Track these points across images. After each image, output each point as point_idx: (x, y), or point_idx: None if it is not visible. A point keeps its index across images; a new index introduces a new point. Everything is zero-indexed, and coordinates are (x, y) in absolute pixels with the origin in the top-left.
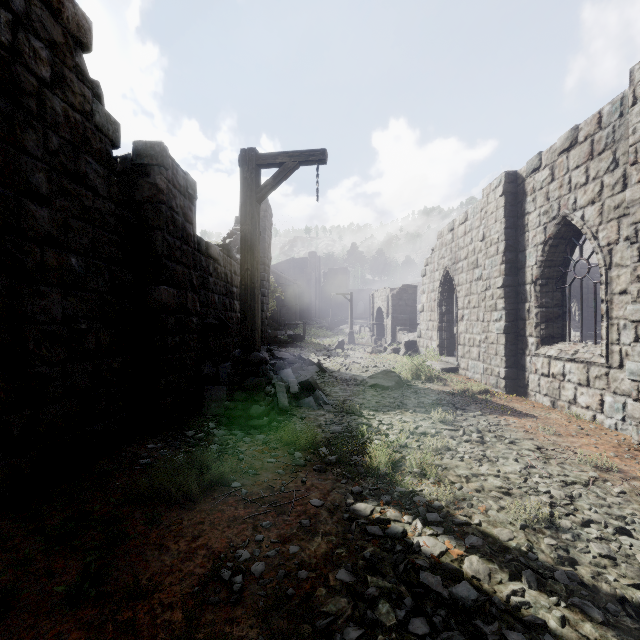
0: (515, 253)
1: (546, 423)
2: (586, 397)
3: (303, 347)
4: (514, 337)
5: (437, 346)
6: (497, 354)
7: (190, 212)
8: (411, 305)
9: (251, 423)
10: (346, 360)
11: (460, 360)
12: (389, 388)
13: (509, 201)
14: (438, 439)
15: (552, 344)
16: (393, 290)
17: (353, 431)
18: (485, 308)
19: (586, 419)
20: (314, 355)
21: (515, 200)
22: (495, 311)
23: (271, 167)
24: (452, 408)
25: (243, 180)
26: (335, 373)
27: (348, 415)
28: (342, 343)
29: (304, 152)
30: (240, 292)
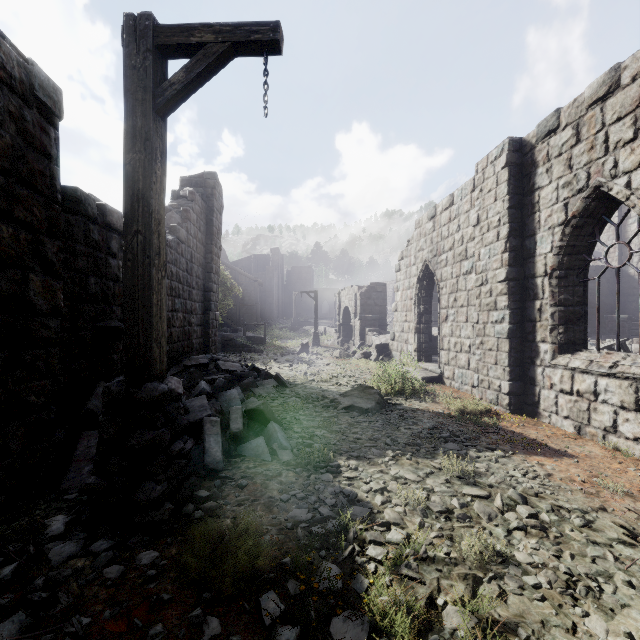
0: (520, 239)
1: (594, 467)
2: (634, 425)
3: (262, 351)
4: (519, 343)
5: (414, 350)
6: (497, 363)
7: (42, 134)
8: (380, 304)
9: (137, 519)
10: (311, 368)
11: (443, 367)
12: (369, 411)
13: (514, 174)
14: (470, 525)
15: (574, 352)
16: (361, 288)
17: (327, 516)
18: (480, 307)
19: (634, 455)
20: (274, 362)
21: (520, 173)
22: (494, 310)
23: (184, 55)
24: (459, 444)
25: (129, 70)
26: (298, 387)
27: (317, 471)
28: (306, 346)
29: (241, 25)
30: (124, 273)
